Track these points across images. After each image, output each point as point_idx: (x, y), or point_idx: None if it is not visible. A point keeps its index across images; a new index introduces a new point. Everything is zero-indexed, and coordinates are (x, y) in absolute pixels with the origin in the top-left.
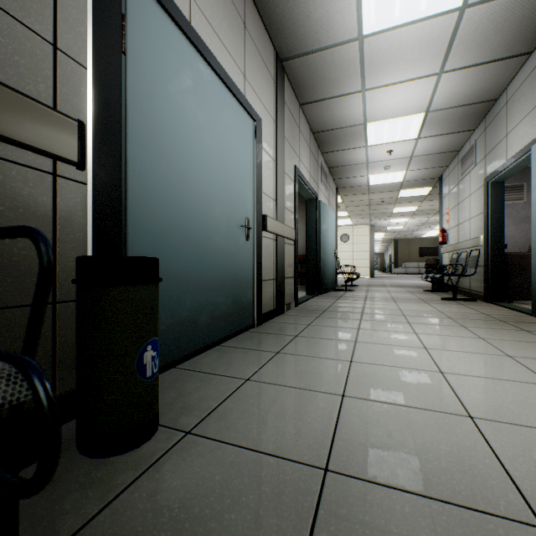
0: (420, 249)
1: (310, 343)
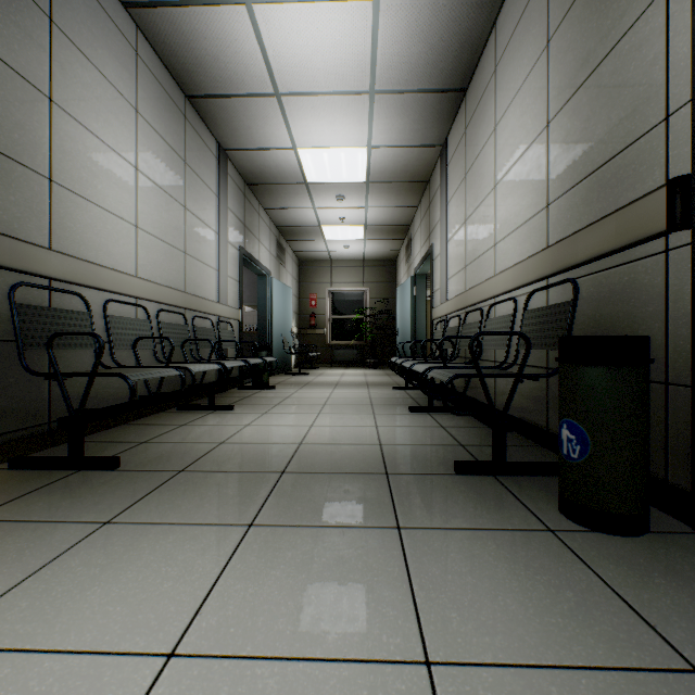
0: None
1: None
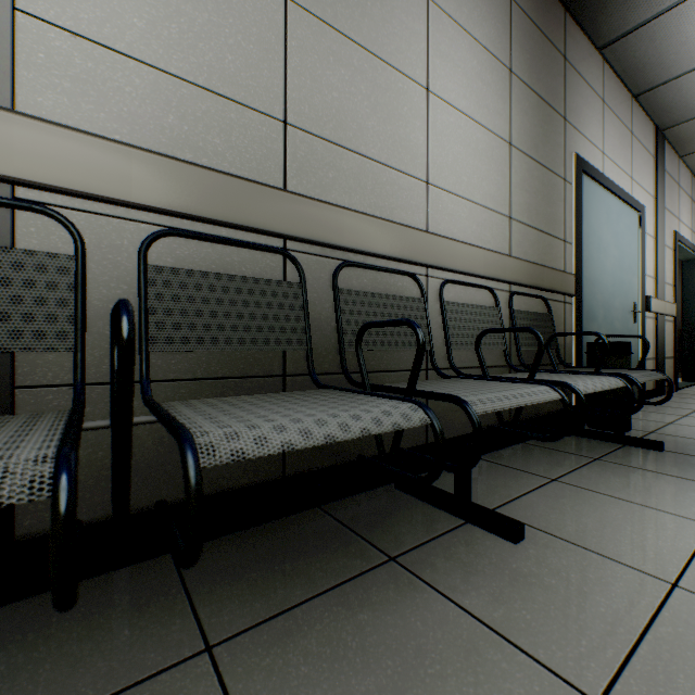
0: None
1: None
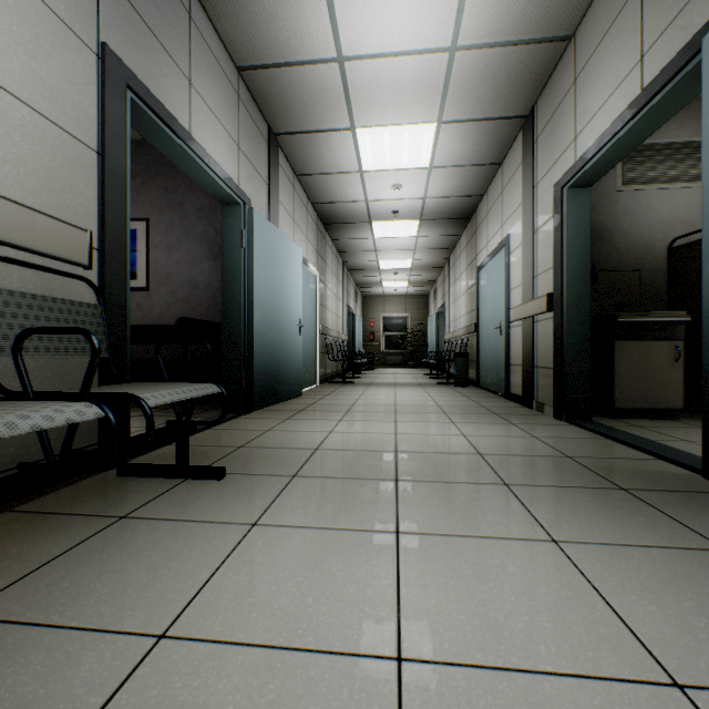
0: None
1: (452, 395)
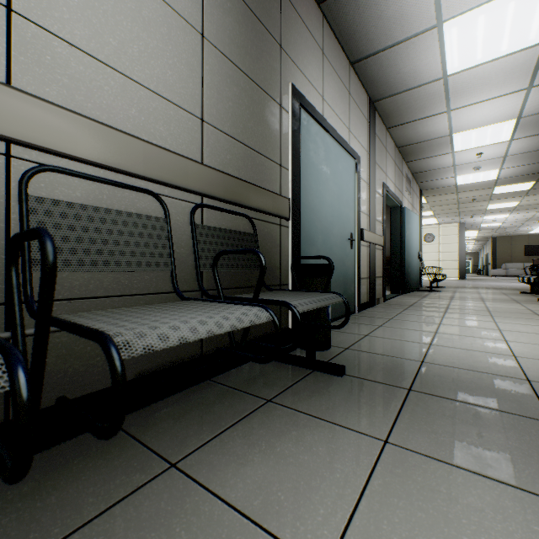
0: (527, 247)
1: (402, 323)
